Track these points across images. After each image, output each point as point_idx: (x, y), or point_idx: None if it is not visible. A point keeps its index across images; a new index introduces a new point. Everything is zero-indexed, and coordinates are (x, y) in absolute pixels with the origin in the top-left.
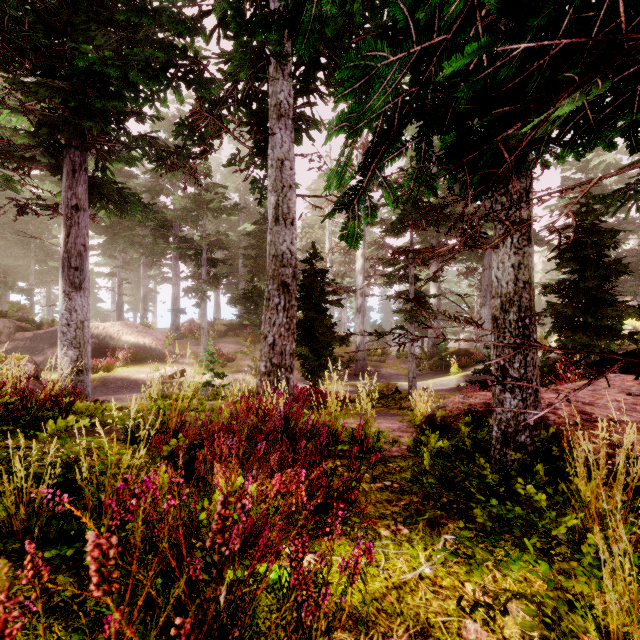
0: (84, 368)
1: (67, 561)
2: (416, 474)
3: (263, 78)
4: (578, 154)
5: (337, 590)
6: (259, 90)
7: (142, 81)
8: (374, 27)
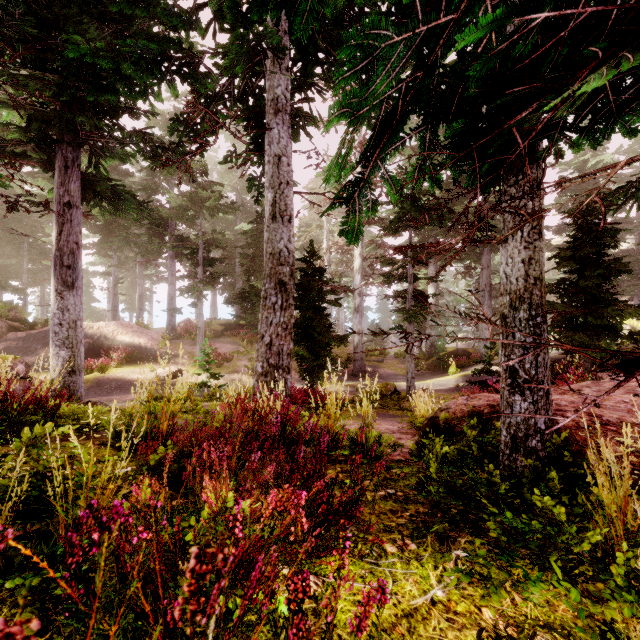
0: (77, 369)
1: (34, 590)
2: (420, 481)
3: (260, 73)
4: (594, 142)
5: (340, 619)
6: (256, 85)
7: (135, 74)
8: (375, 13)
